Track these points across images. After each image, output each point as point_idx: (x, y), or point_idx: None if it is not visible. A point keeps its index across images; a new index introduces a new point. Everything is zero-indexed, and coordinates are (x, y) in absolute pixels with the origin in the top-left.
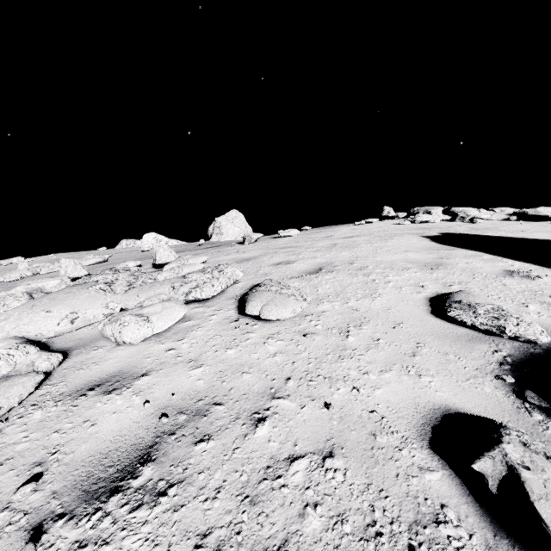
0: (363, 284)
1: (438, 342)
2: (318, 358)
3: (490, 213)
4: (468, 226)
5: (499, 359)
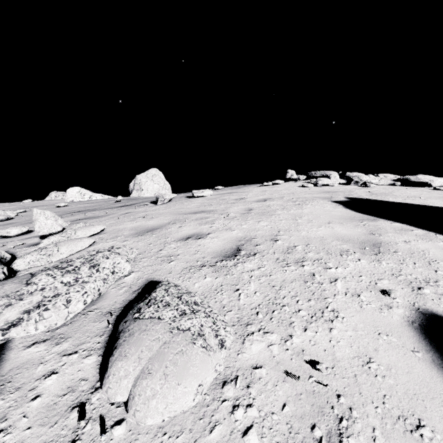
0: (301, 284)
1: None
2: None
3: (378, 178)
4: (366, 191)
5: None
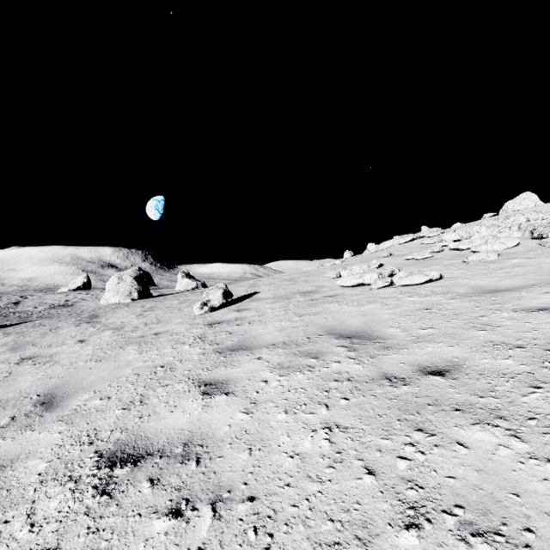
0: None
1: None
2: None
3: None
4: None
5: None
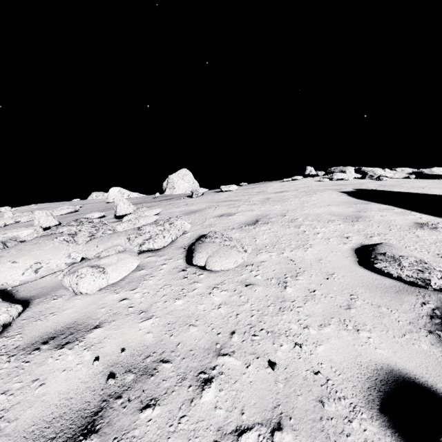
0: (295, 235)
1: (369, 293)
2: (260, 310)
3: (393, 172)
4: (377, 183)
5: (429, 312)
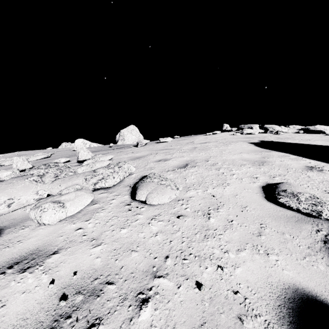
0: (216, 176)
1: (275, 223)
2: (189, 237)
3: (287, 128)
4: (275, 136)
5: (322, 238)
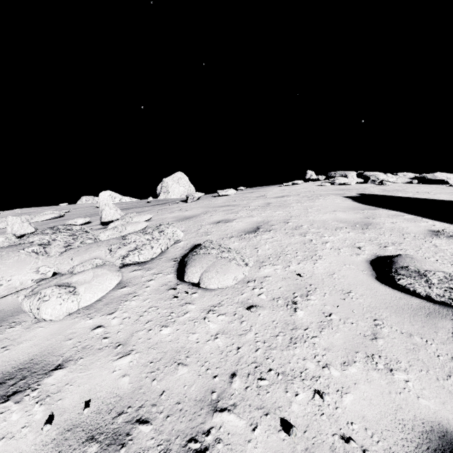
0: (301, 245)
1: (396, 318)
2: (267, 342)
3: (395, 177)
4: (380, 188)
5: None
